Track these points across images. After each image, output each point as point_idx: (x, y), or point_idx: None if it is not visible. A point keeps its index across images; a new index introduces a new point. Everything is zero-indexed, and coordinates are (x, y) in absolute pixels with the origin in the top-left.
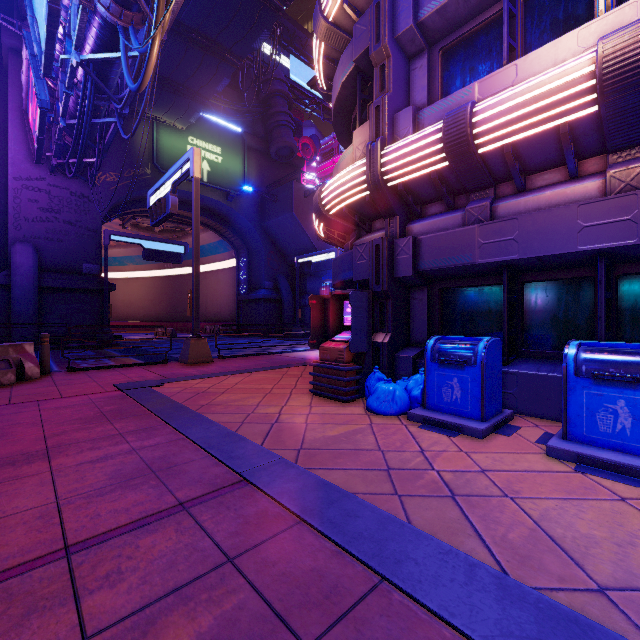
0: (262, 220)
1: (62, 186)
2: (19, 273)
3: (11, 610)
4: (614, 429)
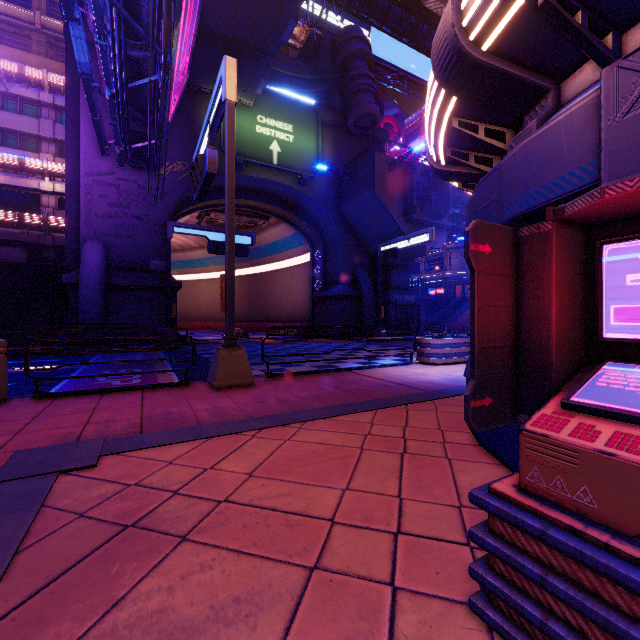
0: (338, 205)
1: (130, 179)
2: (87, 271)
3: None
4: None
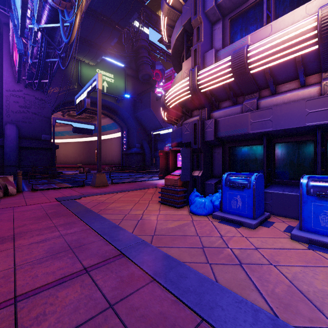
0: (134, 112)
1: (31, 94)
2: (8, 139)
3: None
4: None
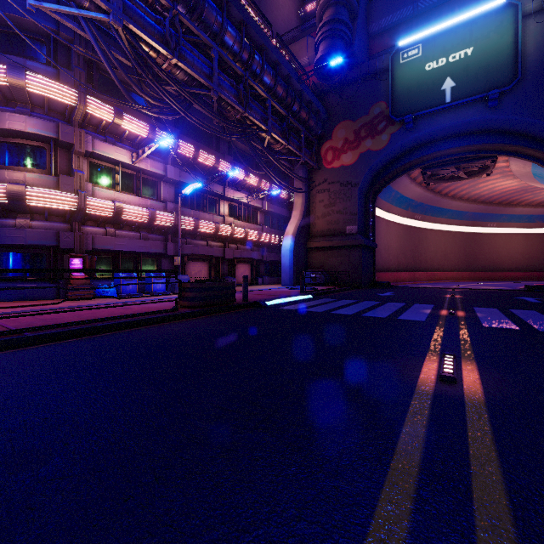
0: None
1: None
2: None
3: None
4: (159, 288)
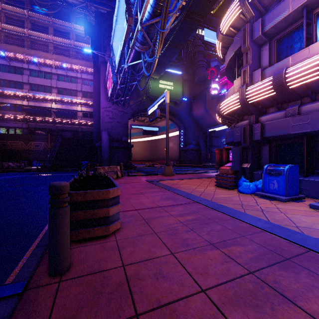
0: (191, 112)
1: (116, 108)
2: (104, 142)
3: (156, 211)
4: None
